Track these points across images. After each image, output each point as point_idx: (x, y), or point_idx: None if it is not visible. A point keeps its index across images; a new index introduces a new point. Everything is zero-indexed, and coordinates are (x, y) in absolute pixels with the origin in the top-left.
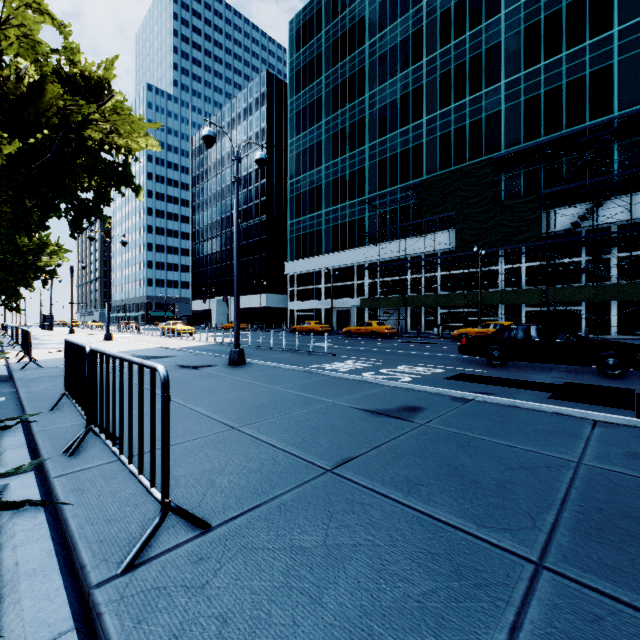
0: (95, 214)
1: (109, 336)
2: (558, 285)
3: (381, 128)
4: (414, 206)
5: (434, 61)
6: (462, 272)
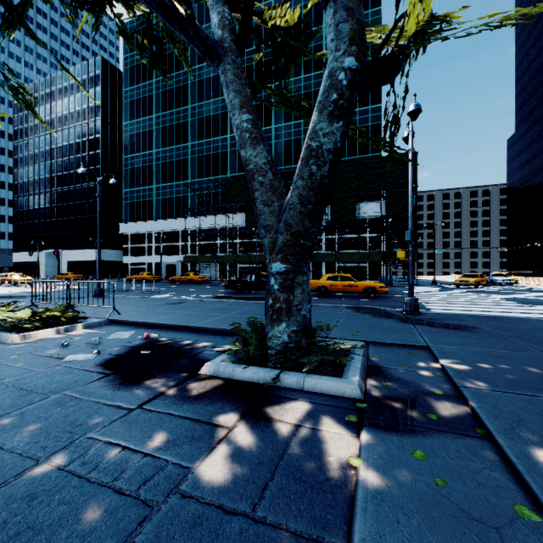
0: None
1: None
2: None
3: (200, 133)
4: (222, 193)
5: None
6: (251, 241)
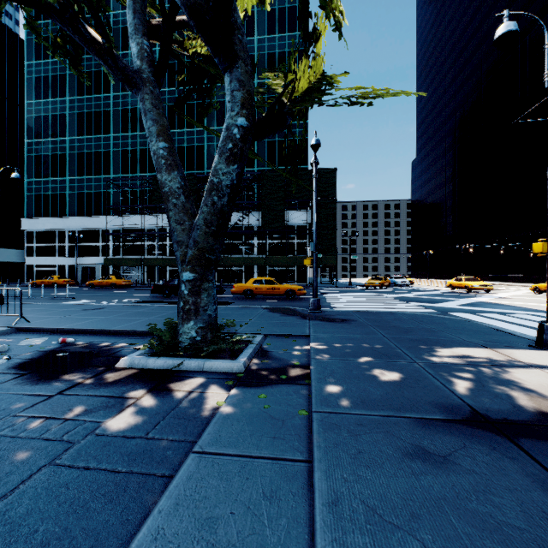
0: None
1: None
2: (233, 255)
3: (124, 125)
4: (150, 192)
5: (164, 94)
6: None
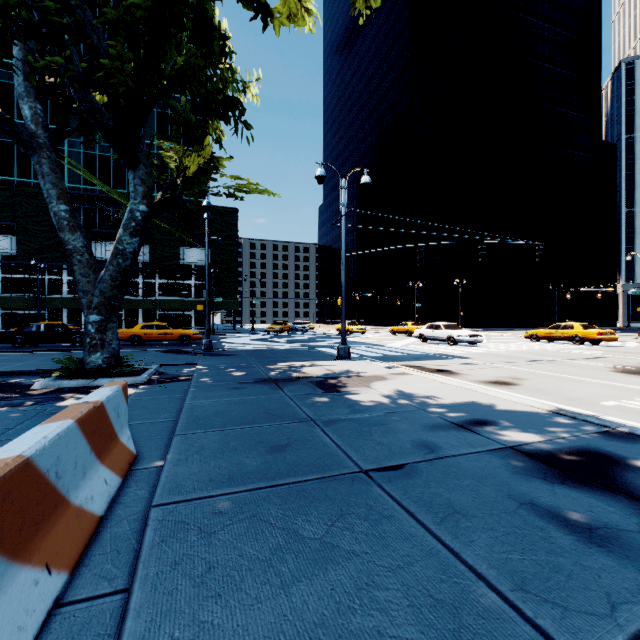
0: None
1: None
2: None
3: None
4: None
5: None
6: (27, 277)
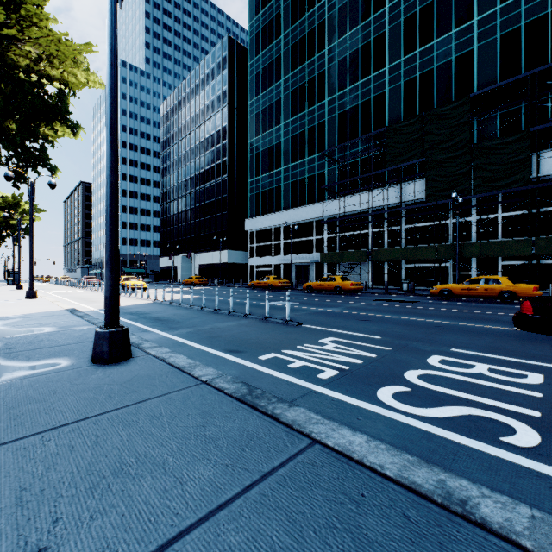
0: (42, 163)
1: (32, 293)
2: (542, 236)
3: (341, 81)
4: (376, 158)
5: (397, 6)
6: (428, 224)
